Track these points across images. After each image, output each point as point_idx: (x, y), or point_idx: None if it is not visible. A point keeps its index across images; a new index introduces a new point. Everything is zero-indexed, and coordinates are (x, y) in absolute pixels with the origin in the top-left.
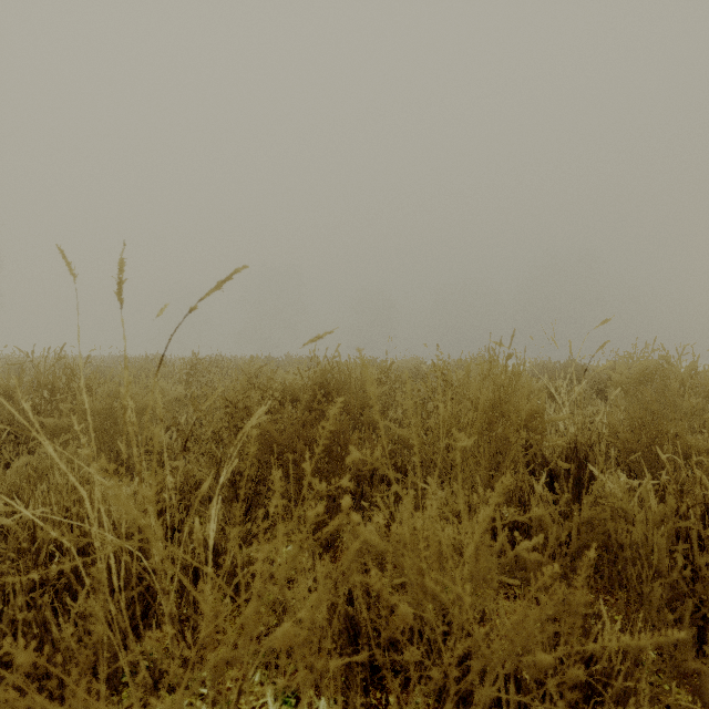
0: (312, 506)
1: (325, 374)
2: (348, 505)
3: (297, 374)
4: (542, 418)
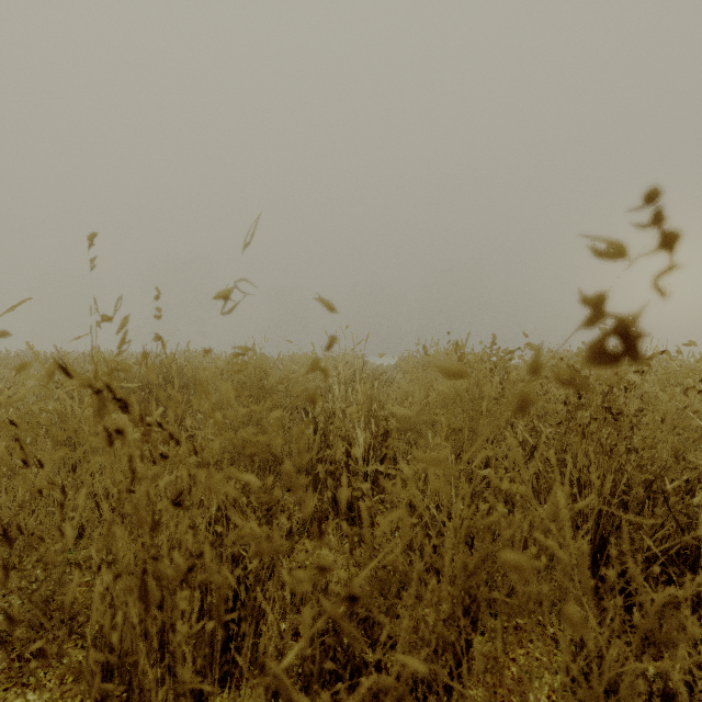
0: (7, 392)
1: (164, 365)
2: (25, 394)
3: (136, 365)
4: (275, 387)
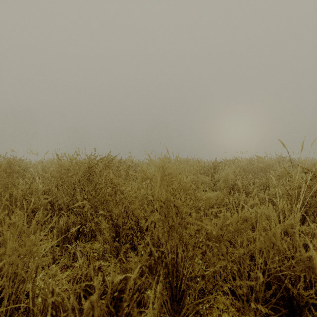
0: None
1: None
2: None
3: None
4: (14, 170)
